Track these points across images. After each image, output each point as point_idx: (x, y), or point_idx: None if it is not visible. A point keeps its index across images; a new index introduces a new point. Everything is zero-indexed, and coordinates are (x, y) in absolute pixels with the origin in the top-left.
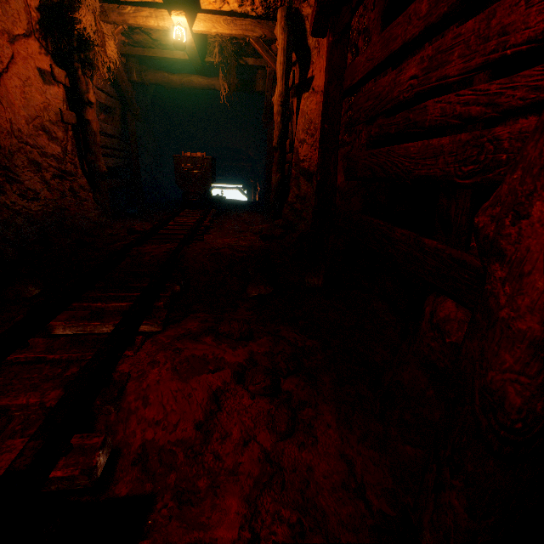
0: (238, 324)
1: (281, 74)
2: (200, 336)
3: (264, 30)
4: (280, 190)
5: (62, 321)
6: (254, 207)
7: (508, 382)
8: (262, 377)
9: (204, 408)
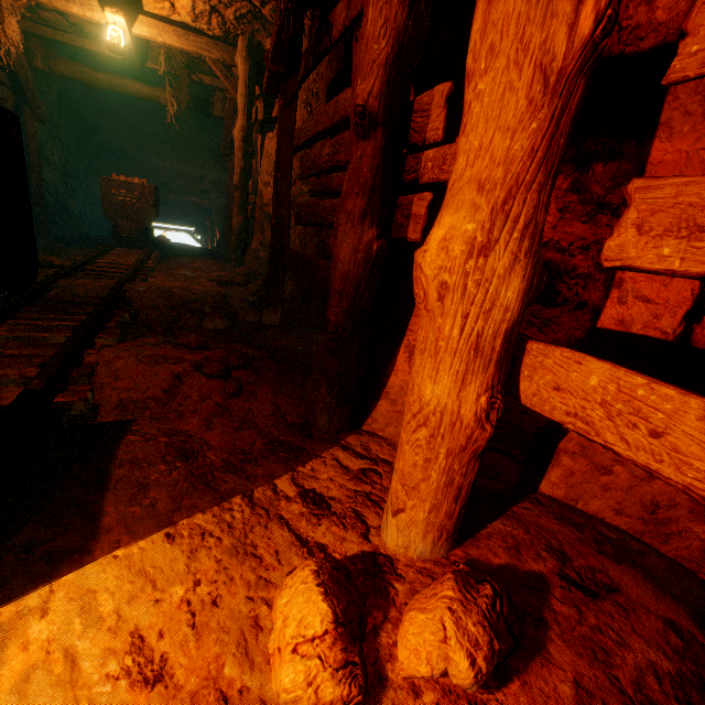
0: (195, 336)
1: (243, 107)
2: (159, 344)
3: (223, 54)
4: (243, 235)
5: (4, 332)
6: (211, 255)
7: (332, 312)
8: (217, 364)
9: (169, 383)
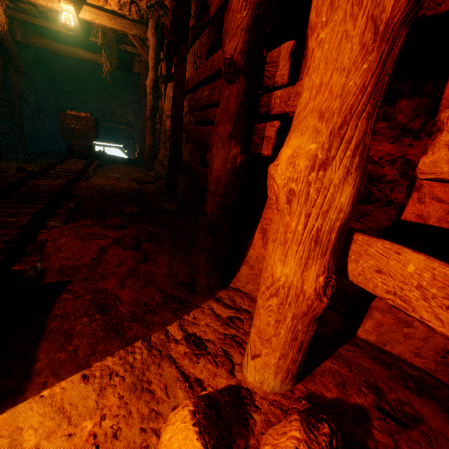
0: (117, 219)
1: (152, 66)
2: (91, 225)
3: (139, 31)
4: (152, 150)
5: None
6: (133, 163)
7: (208, 205)
8: (130, 240)
9: (96, 253)
